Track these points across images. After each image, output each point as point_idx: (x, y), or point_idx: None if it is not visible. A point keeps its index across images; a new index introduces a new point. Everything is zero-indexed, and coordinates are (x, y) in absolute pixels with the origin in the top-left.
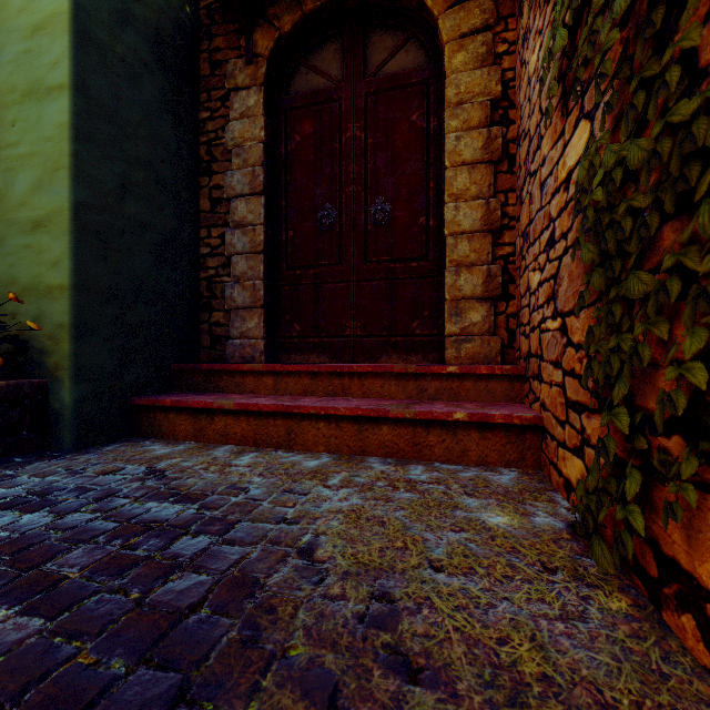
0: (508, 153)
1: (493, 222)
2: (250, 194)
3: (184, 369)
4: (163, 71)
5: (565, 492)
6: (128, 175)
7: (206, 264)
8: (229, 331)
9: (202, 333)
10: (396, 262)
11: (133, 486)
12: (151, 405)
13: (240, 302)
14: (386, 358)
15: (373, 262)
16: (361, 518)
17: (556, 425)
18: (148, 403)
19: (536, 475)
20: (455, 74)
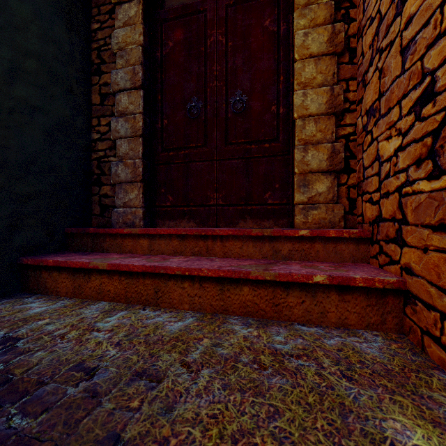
0: (349, 47)
1: (336, 105)
2: (131, 88)
3: (75, 233)
4: None
5: None
6: (17, 62)
7: (97, 147)
8: (114, 201)
9: (93, 203)
10: (252, 143)
11: None
12: (36, 264)
13: (123, 177)
14: (243, 223)
15: (232, 144)
16: (224, 437)
17: (438, 294)
18: (33, 262)
19: (402, 341)
20: None
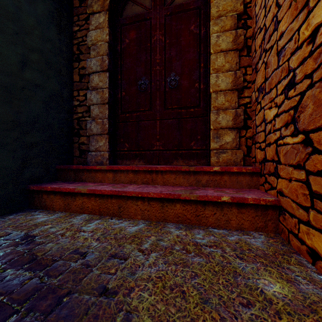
0: (247, 45)
1: (238, 84)
2: (100, 71)
3: (63, 169)
4: (50, 0)
5: (309, 257)
6: (26, 56)
7: (77, 110)
8: (89, 147)
9: (74, 148)
10: (182, 108)
11: (6, 251)
12: (39, 190)
13: (95, 131)
14: (176, 162)
15: (169, 109)
16: (165, 287)
17: (296, 208)
18: (37, 188)
19: (277, 238)
20: (216, 0)
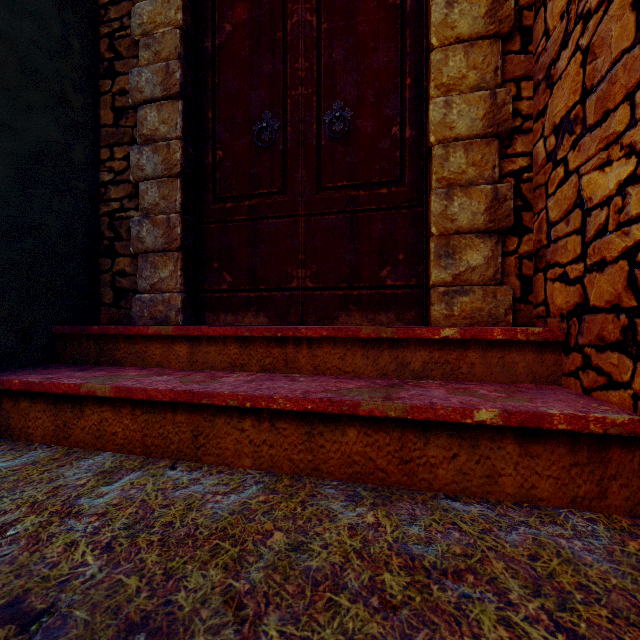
0: (521, 25)
1: (501, 121)
2: (162, 98)
3: (69, 334)
4: None
5: None
6: None
7: (108, 195)
8: (137, 282)
9: (103, 285)
10: (359, 188)
11: None
12: None
13: (149, 243)
14: (346, 318)
15: (328, 189)
16: None
17: None
18: None
19: None
20: None
